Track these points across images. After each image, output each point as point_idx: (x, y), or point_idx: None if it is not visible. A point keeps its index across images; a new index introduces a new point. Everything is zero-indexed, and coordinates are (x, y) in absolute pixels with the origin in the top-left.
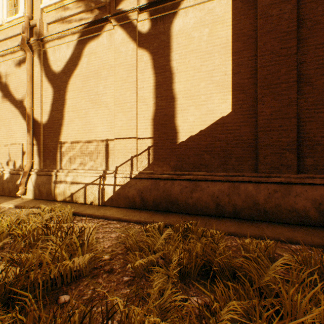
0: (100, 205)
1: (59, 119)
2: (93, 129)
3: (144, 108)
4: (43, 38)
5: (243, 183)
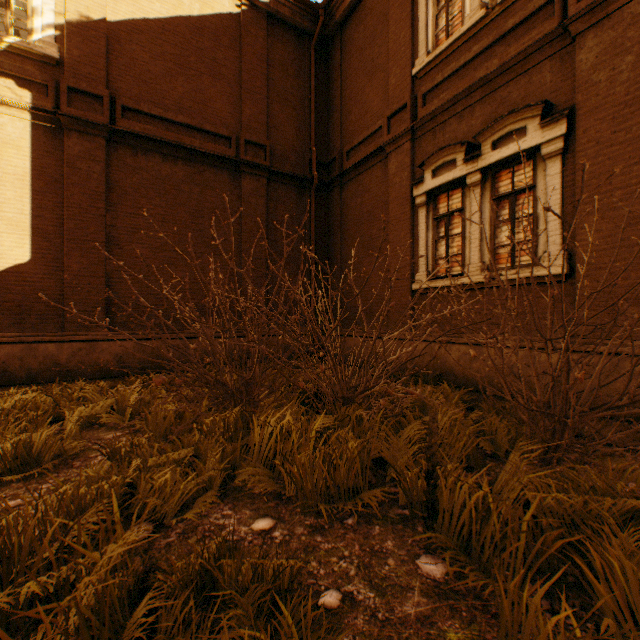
0: None
1: None
2: None
3: None
4: None
5: (44, 343)
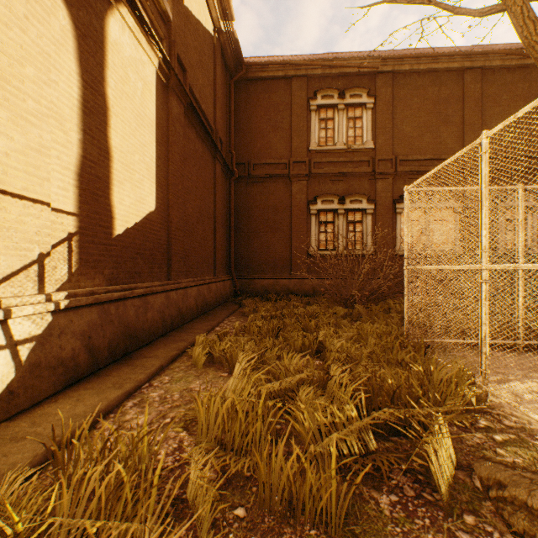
0: None
1: None
2: None
3: (60, 136)
4: None
5: (171, 291)
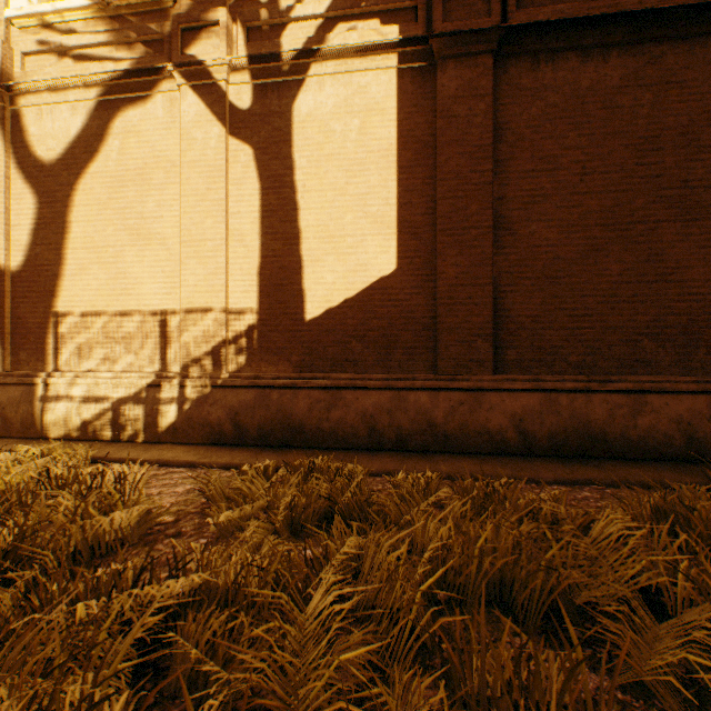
0: (150, 442)
1: (52, 264)
2: (133, 288)
3: (241, 252)
4: (13, 84)
5: (413, 390)
